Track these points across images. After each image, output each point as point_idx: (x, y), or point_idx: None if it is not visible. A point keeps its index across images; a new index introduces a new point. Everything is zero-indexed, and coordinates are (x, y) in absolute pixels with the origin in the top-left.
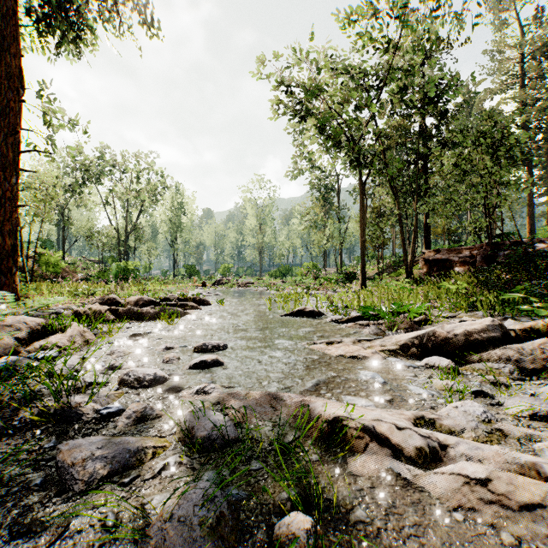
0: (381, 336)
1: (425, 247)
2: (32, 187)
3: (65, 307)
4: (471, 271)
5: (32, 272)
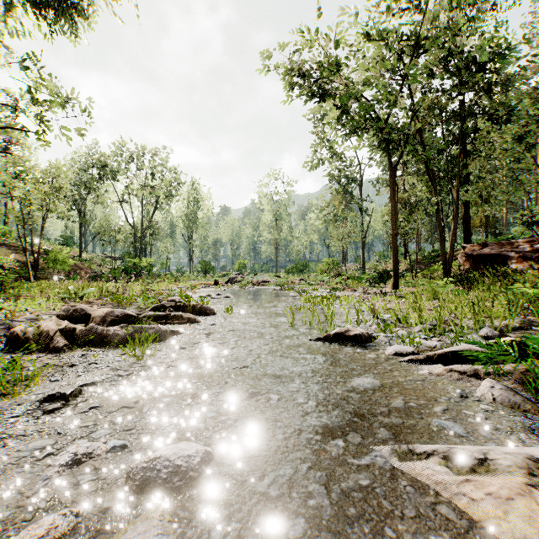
0: (530, 412)
1: (464, 240)
2: (43, 182)
3: (33, 317)
4: (534, 269)
5: (36, 270)
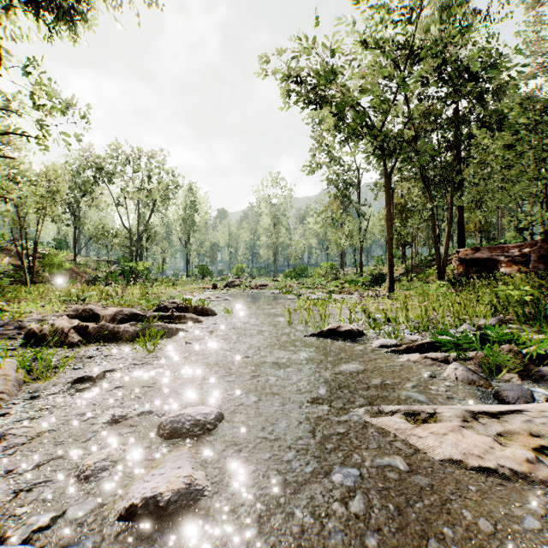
0: (483, 386)
1: (458, 245)
2: (38, 184)
3: (40, 318)
4: (522, 273)
5: (33, 274)
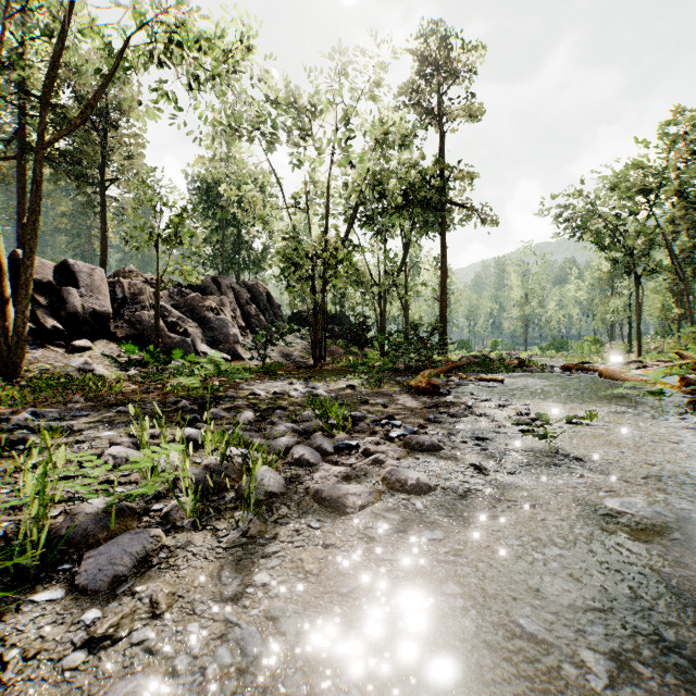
0: None
1: None
2: None
3: None
4: None
5: None
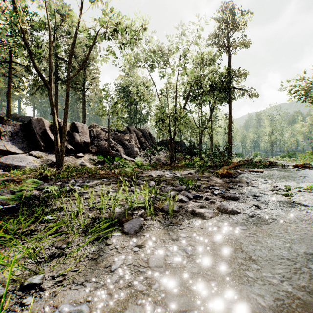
0: None
1: None
2: None
3: None
4: None
5: None
